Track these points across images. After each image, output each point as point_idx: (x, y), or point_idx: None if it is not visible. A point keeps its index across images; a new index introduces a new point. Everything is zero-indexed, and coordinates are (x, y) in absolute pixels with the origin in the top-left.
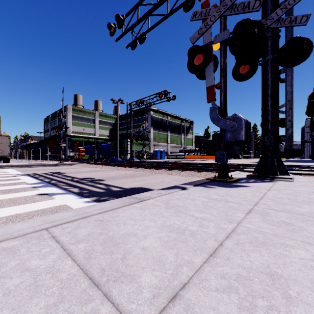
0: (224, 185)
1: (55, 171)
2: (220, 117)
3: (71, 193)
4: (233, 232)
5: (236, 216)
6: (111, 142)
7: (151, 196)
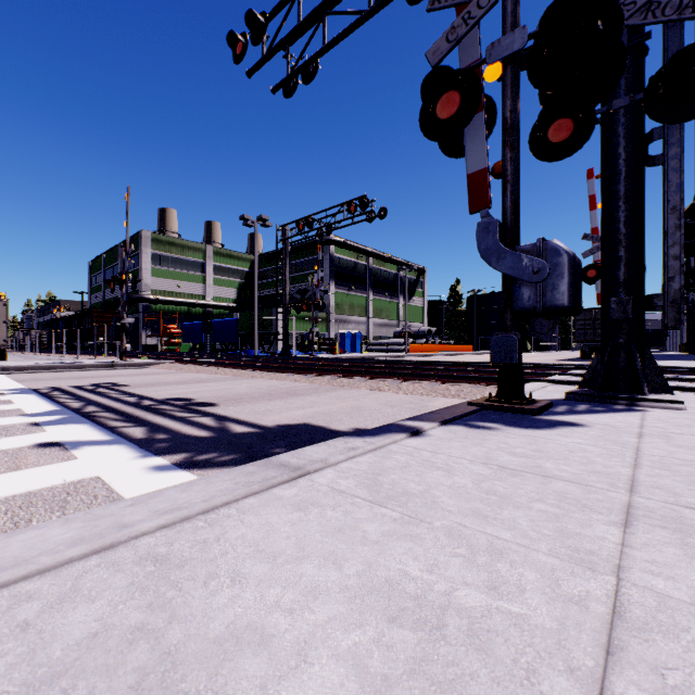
0: (518, 422)
1: (105, 381)
2: (505, 247)
3: (125, 440)
4: (621, 623)
5: (595, 536)
6: (240, 315)
7: (328, 459)
